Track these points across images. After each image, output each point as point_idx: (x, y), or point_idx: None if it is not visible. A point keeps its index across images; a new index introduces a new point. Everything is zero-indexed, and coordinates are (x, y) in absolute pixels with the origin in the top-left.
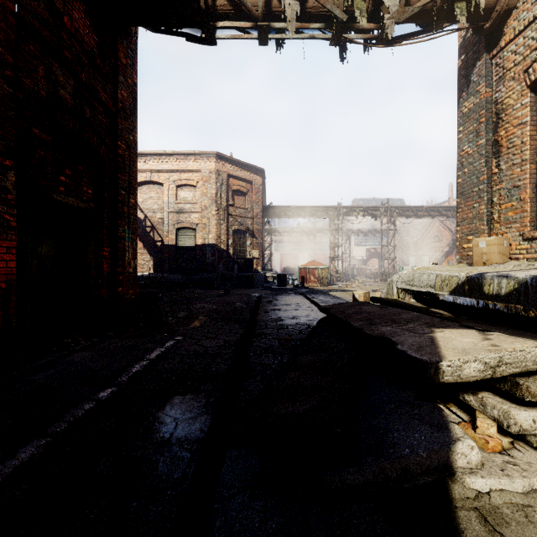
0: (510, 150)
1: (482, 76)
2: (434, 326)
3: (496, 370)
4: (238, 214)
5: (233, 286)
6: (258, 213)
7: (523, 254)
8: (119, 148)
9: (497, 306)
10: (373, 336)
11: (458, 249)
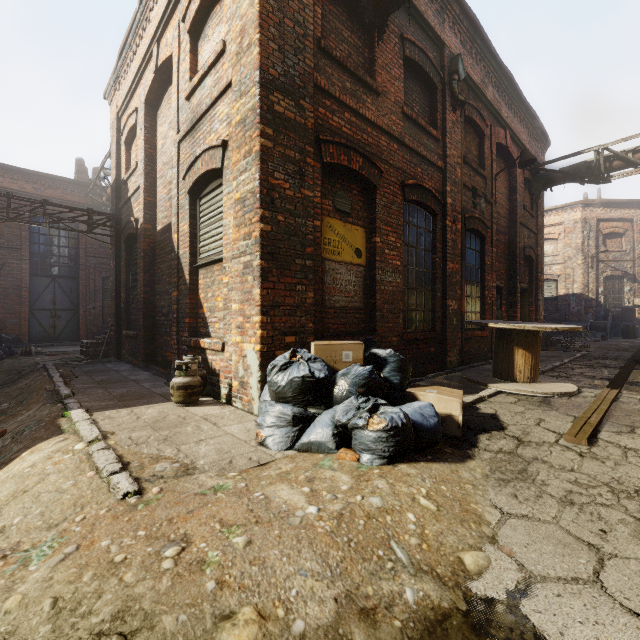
0: None
1: None
2: None
3: None
4: (611, 259)
5: (607, 336)
6: None
7: None
8: (538, 251)
9: None
10: None
11: None
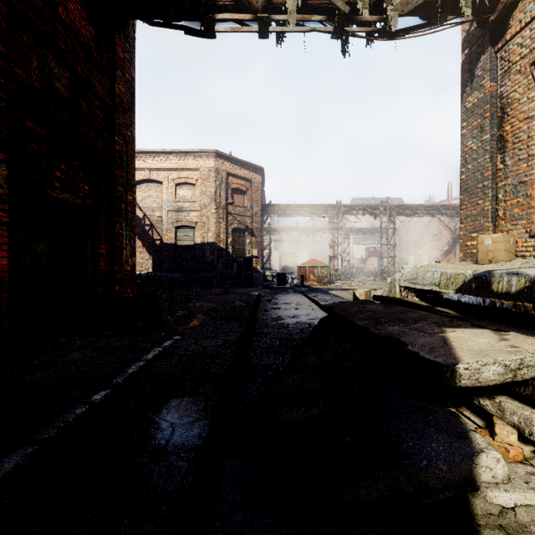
0: (516, 145)
1: (487, 70)
2: (444, 326)
3: (517, 373)
4: (237, 212)
5: (232, 285)
6: (257, 212)
7: (529, 252)
8: (116, 144)
9: (505, 305)
10: (380, 335)
11: (461, 247)
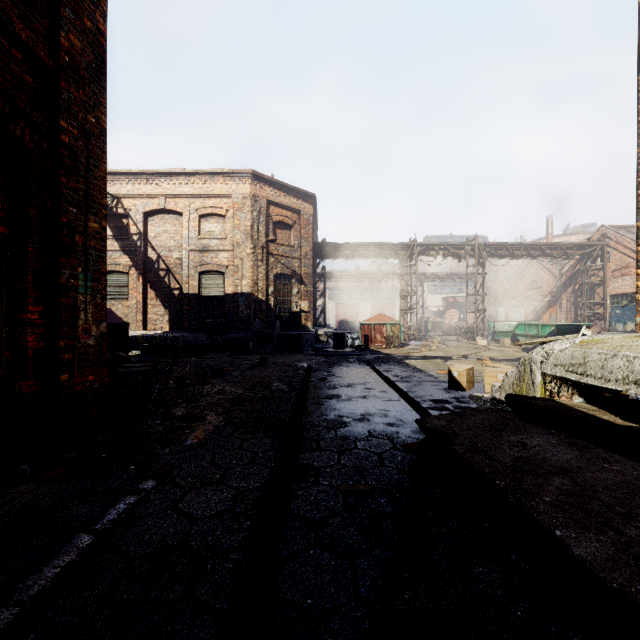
0: None
1: None
2: None
3: None
4: (281, 253)
5: (274, 350)
6: (307, 252)
7: None
8: (63, 133)
9: None
10: None
11: None
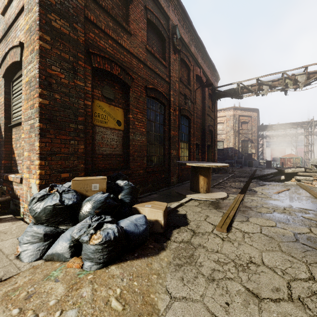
0: None
1: None
2: (294, 168)
3: (294, 171)
4: (244, 132)
5: (242, 166)
6: (254, 131)
7: None
8: (215, 128)
9: None
10: (280, 169)
11: None
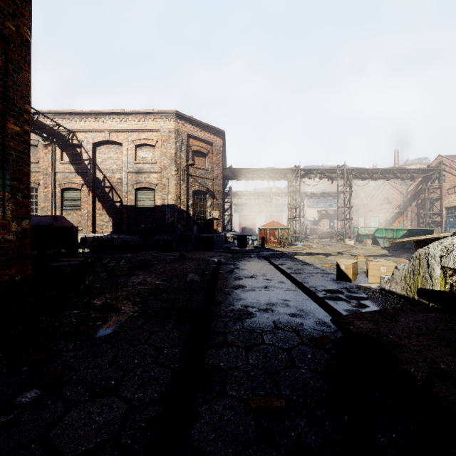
0: None
1: None
2: None
3: None
4: (198, 175)
5: (192, 248)
6: (218, 174)
7: None
8: None
9: None
10: None
11: None
